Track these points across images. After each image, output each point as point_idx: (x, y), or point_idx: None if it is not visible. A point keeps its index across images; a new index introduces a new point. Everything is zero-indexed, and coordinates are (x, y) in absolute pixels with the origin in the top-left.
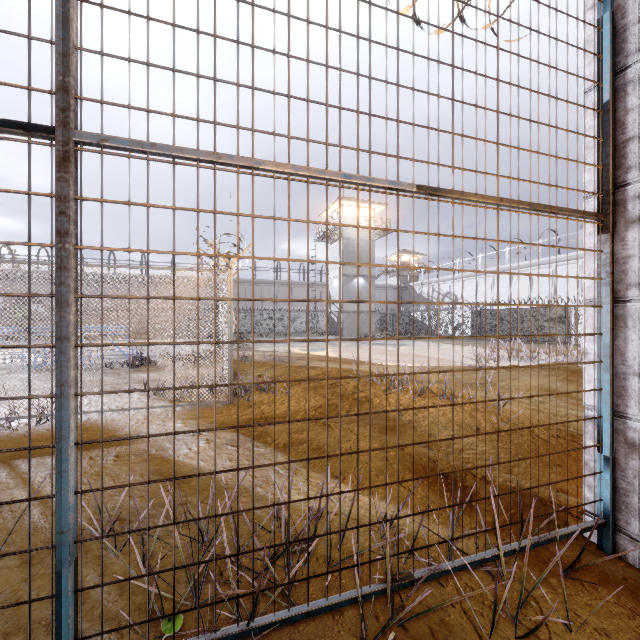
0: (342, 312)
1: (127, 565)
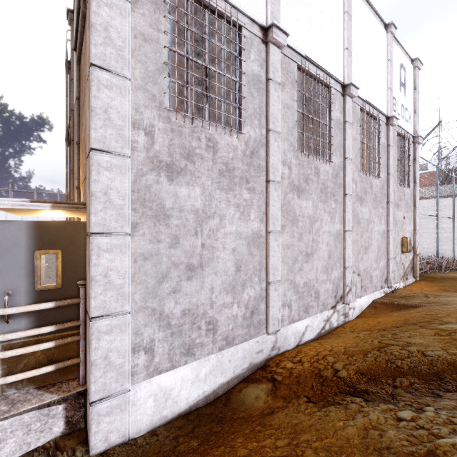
0: None
1: (454, 266)
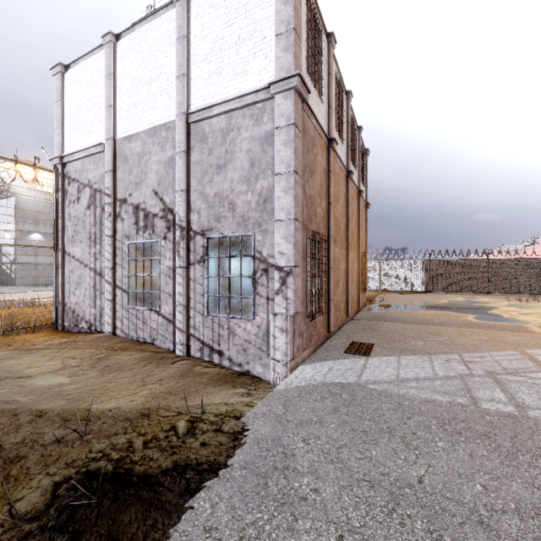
0: (15, 264)
1: None
